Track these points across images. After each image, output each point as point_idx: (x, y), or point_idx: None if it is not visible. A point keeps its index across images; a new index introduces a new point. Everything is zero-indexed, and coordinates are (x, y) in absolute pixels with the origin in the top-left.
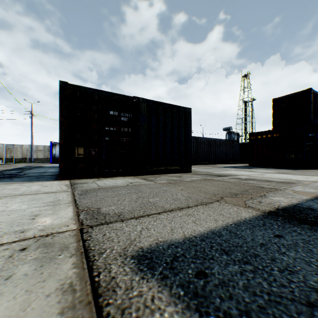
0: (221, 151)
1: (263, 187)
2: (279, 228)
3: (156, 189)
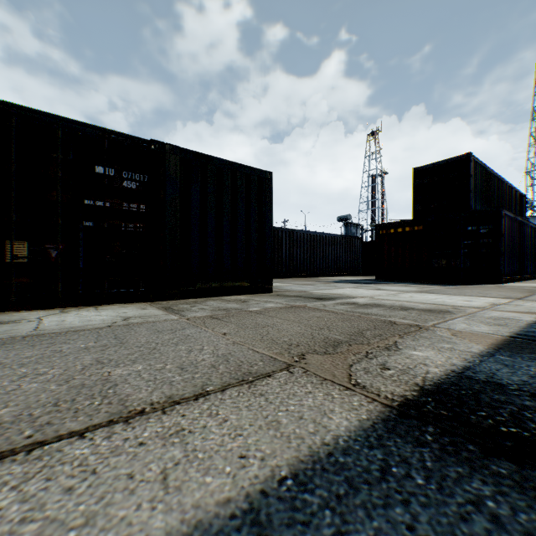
0: (332, 254)
1: (395, 323)
2: (432, 487)
3: (167, 333)
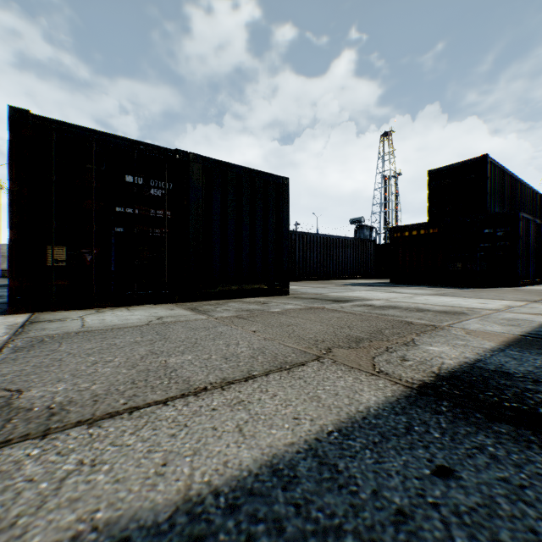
0: (346, 257)
1: (412, 323)
2: (446, 439)
3: (202, 331)
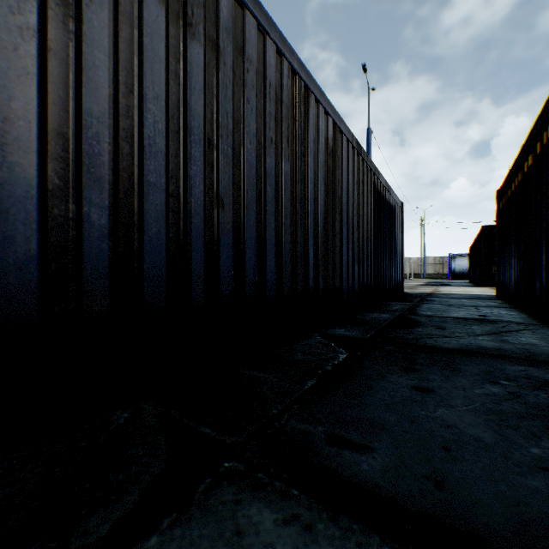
0: None
1: None
2: None
3: None
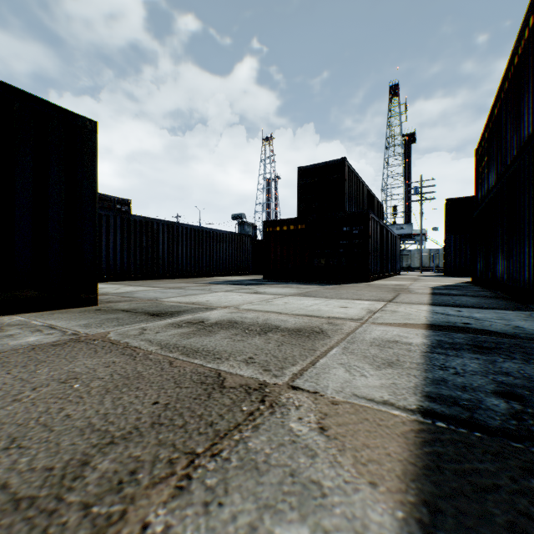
0: (221, 252)
1: (222, 384)
2: None
3: None
